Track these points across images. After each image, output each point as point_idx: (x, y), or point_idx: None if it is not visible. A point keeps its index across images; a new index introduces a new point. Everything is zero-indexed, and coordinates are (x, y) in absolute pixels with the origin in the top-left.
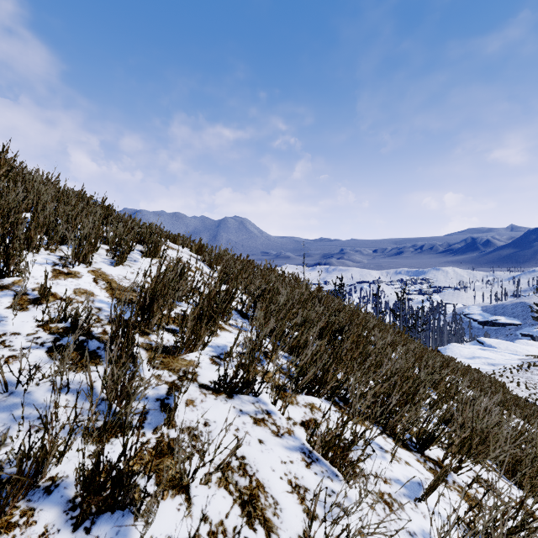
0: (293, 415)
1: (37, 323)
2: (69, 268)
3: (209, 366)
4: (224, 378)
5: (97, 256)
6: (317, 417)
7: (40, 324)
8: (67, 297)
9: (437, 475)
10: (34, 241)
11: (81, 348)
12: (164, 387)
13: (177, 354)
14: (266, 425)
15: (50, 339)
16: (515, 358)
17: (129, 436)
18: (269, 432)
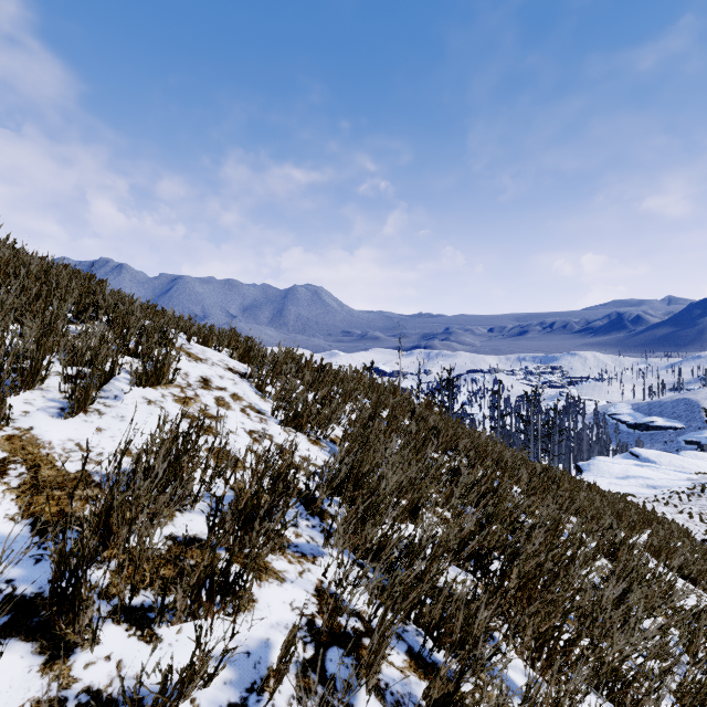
0: None
1: None
2: None
3: None
4: None
5: (38, 396)
6: None
7: None
8: None
9: None
10: None
11: None
12: None
13: None
14: None
15: None
16: (683, 478)
17: None
18: None
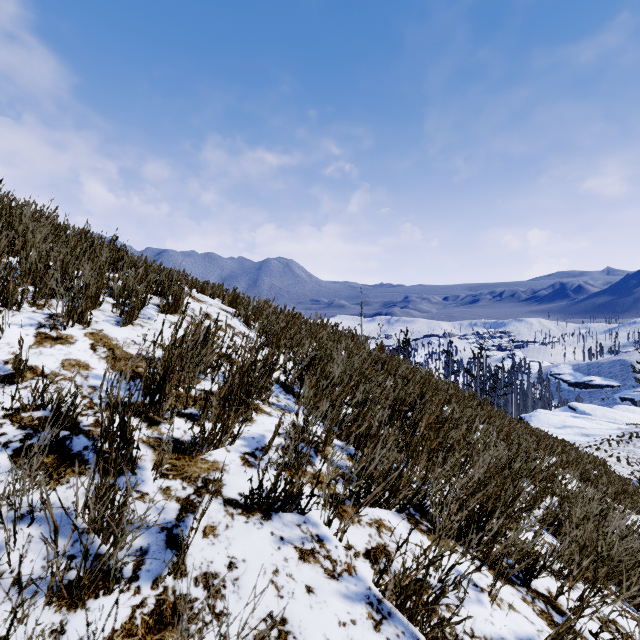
0: (354, 541)
1: (4, 411)
2: (59, 331)
3: (240, 470)
4: (258, 492)
5: (100, 313)
6: (386, 541)
7: (8, 413)
8: (51, 372)
9: (556, 630)
10: (13, 295)
11: (62, 449)
12: (174, 508)
13: (196, 453)
14: (316, 561)
15: (18, 436)
16: (614, 427)
17: (115, 595)
18: (321, 572)
